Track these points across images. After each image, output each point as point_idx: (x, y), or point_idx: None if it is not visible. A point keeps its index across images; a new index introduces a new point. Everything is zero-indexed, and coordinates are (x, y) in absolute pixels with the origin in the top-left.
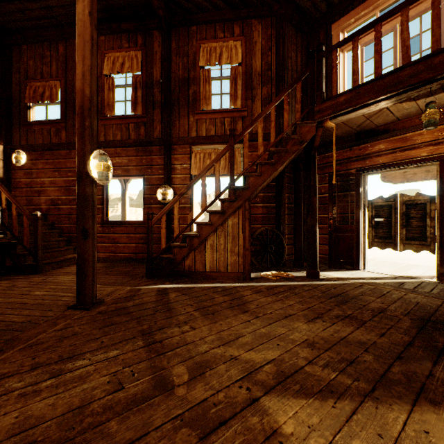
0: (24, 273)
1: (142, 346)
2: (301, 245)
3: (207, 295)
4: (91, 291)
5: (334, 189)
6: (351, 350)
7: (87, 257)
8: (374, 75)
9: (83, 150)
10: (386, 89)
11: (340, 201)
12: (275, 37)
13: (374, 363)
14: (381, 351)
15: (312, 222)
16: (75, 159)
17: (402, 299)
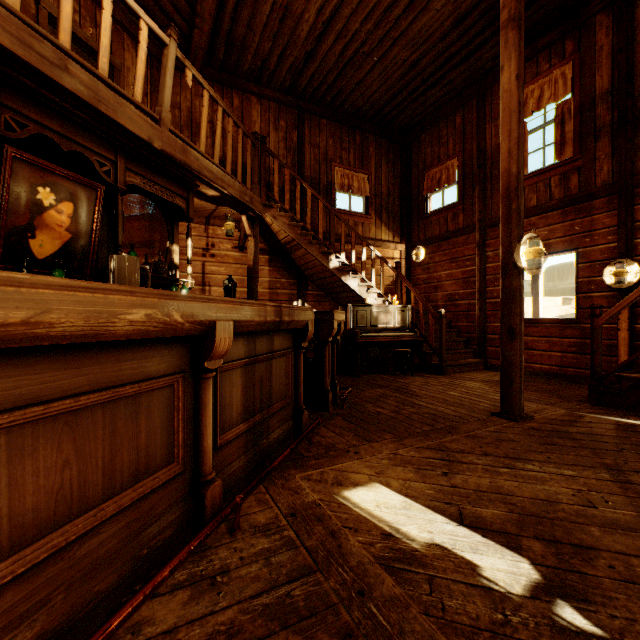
0: (429, 373)
1: (609, 480)
2: None
3: None
4: (517, 400)
5: None
6: None
7: (513, 360)
8: None
9: (508, 238)
10: None
11: None
12: None
13: None
14: None
15: None
16: (473, 244)
17: None
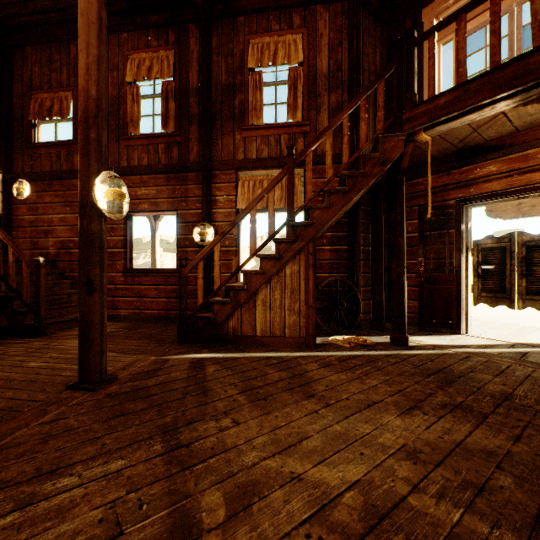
0: (23, 336)
1: (160, 453)
2: (382, 301)
3: (258, 369)
4: (98, 364)
5: (425, 227)
6: (475, 466)
7: (92, 317)
8: (490, 66)
9: (87, 171)
10: (509, 82)
11: (433, 242)
12: (346, 28)
13: (517, 491)
14: (522, 468)
15: (398, 270)
16: None
17: (531, 378)
